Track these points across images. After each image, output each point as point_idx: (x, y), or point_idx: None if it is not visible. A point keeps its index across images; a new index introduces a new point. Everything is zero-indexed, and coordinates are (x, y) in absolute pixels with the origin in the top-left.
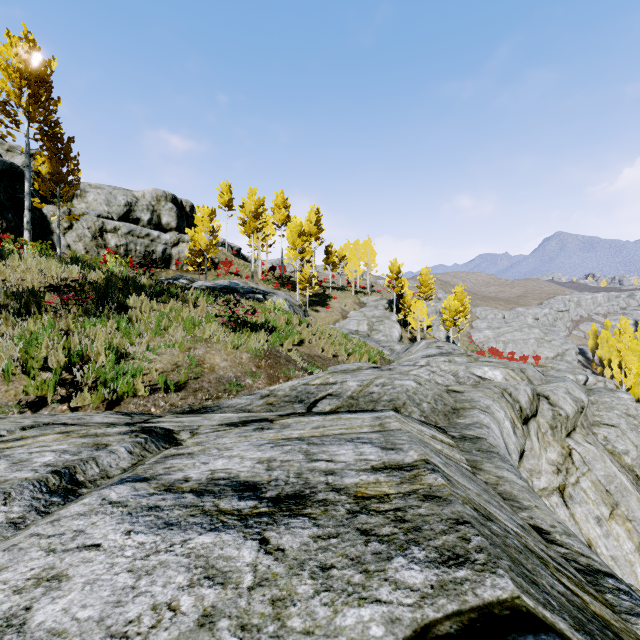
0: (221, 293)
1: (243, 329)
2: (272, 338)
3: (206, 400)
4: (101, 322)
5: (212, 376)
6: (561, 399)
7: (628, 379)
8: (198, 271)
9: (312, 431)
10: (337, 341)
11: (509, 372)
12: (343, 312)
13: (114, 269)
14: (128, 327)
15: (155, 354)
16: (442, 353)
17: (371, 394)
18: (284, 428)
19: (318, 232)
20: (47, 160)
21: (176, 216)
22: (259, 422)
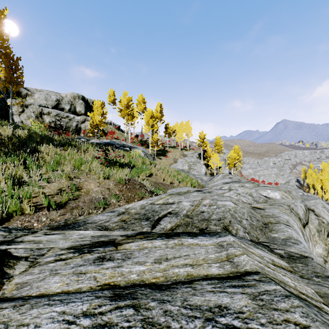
0: (103, 145)
1: (114, 166)
2: (133, 172)
3: (79, 215)
4: (12, 160)
5: (86, 197)
6: (321, 211)
7: (326, 195)
8: (96, 137)
9: (154, 268)
10: (172, 174)
11: (283, 193)
12: (174, 159)
13: (36, 130)
14: (30, 163)
15: (46, 182)
16: (234, 181)
17: (202, 213)
18: (125, 259)
19: (161, 116)
20: (3, 69)
21: (84, 107)
22: (105, 246)
